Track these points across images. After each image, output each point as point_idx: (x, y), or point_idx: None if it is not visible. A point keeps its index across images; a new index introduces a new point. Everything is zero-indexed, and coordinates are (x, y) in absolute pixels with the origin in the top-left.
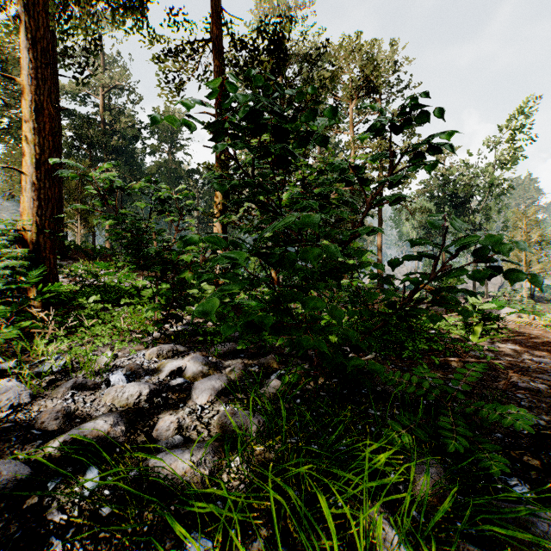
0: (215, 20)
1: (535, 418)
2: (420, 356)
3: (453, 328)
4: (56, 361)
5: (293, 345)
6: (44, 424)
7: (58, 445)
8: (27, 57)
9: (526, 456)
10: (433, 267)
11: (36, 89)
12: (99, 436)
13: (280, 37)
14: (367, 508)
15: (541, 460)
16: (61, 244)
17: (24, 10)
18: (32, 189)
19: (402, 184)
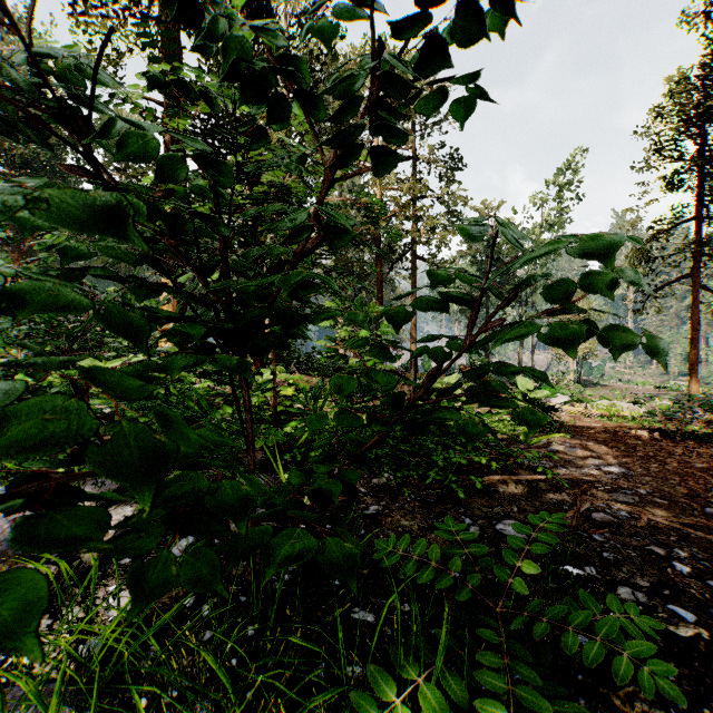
0: None
1: (656, 626)
2: (454, 479)
3: (499, 425)
4: None
5: None
6: None
7: None
8: None
9: (640, 701)
10: (470, 323)
11: None
12: None
13: None
14: None
15: (667, 706)
16: None
17: None
18: None
19: (440, 241)
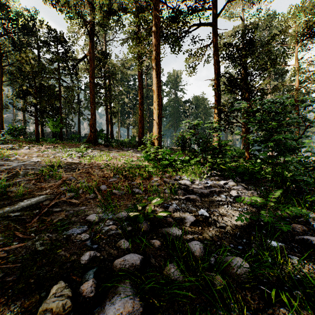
0: (214, 36)
1: None
2: None
3: None
4: (188, 177)
5: (274, 173)
6: (201, 188)
7: (210, 191)
8: (155, 80)
9: None
10: None
11: (157, 90)
12: (219, 190)
13: (251, 37)
14: (303, 204)
15: None
16: (143, 143)
17: (155, 65)
18: (156, 125)
19: None
